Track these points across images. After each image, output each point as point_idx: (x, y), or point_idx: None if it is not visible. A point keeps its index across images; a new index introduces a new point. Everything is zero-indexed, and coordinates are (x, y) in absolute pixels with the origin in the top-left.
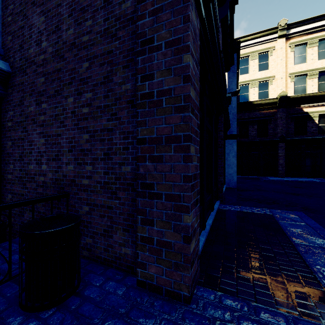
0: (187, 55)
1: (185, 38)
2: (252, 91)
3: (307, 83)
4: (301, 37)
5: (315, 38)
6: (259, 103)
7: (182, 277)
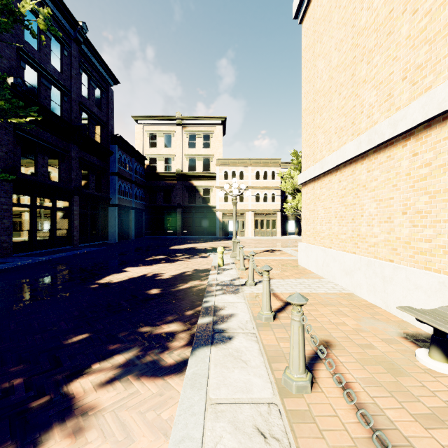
0: (2, 198)
1: (1, 194)
2: (159, 164)
3: (197, 164)
4: (193, 128)
5: (200, 132)
6: (164, 175)
7: (1, 252)
